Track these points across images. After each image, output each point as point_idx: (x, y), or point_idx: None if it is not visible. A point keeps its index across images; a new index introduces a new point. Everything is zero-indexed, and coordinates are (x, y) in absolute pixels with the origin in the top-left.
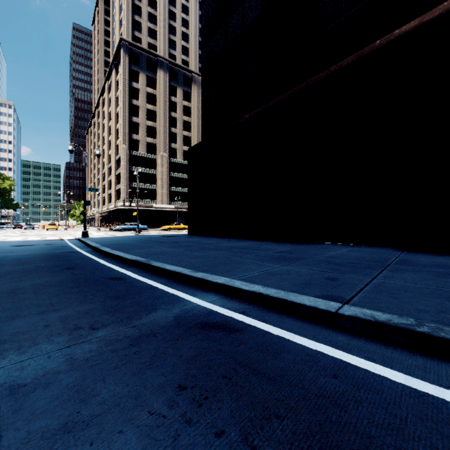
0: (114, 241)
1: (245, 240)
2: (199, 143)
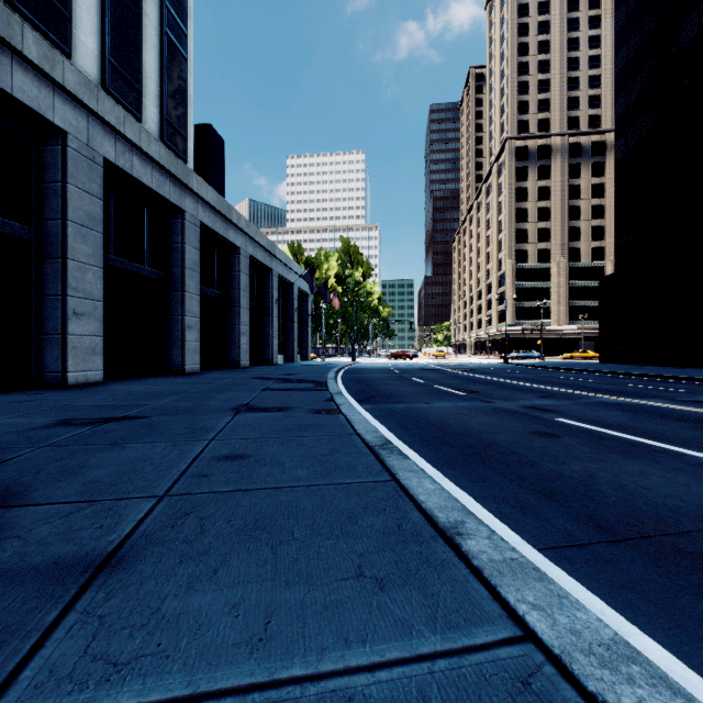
0: (539, 364)
1: (658, 366)
2: (612, 274)
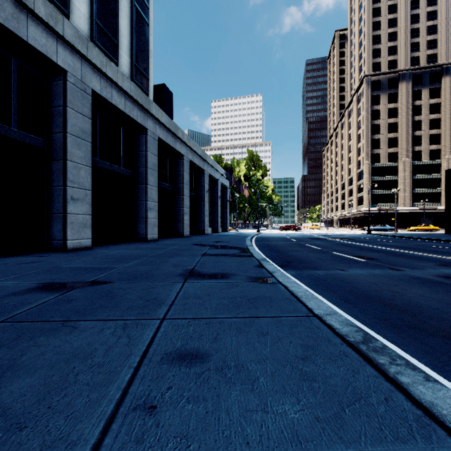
0: (397, 235)
1: None
2: None
